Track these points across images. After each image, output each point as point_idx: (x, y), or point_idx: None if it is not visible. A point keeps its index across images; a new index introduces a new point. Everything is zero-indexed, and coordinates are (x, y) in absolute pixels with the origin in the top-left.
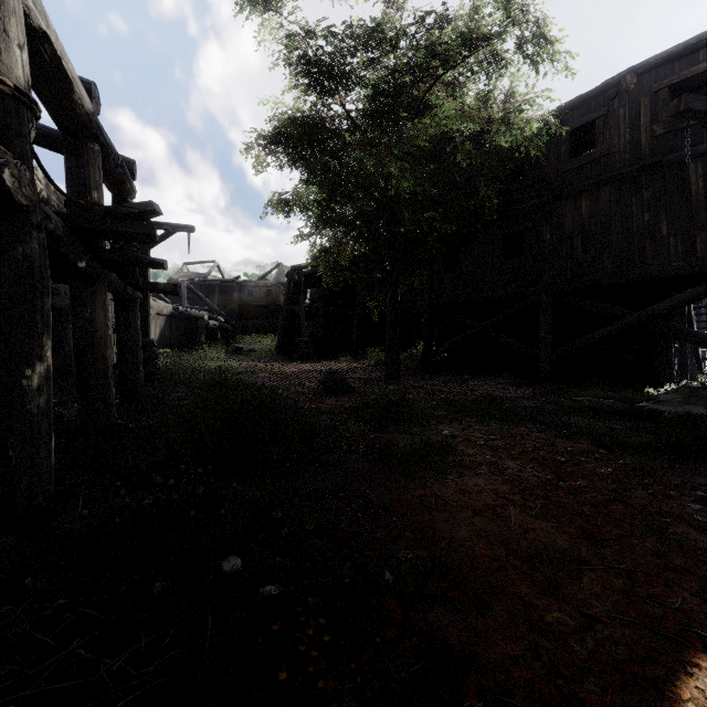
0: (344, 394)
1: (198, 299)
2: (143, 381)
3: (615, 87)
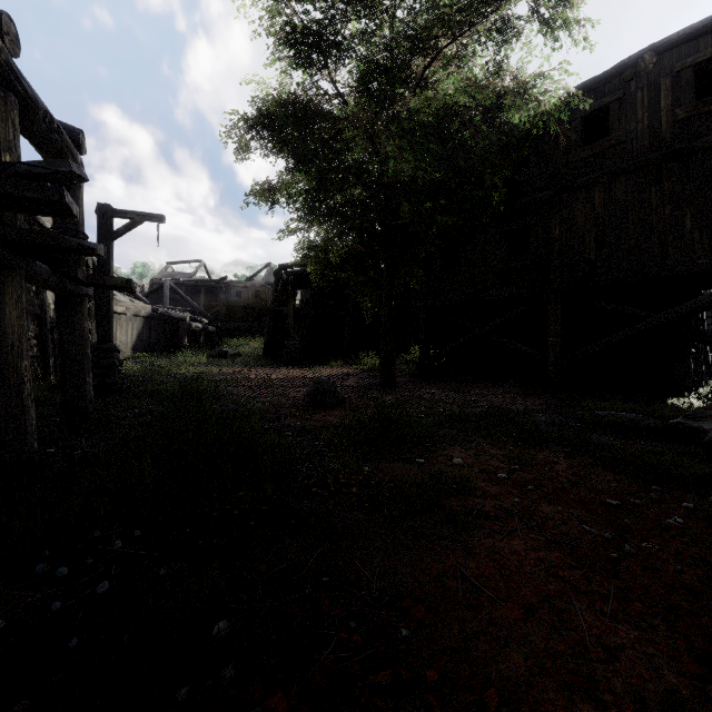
0: (334, 407)
1: (181, 300)
2: (91, 395)
3: (632, 68)
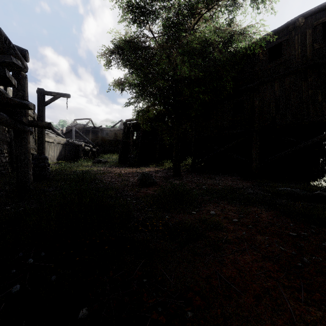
0: (151, 186)
1: (80, 136)
2: (31, 180)
3: (293, 25)
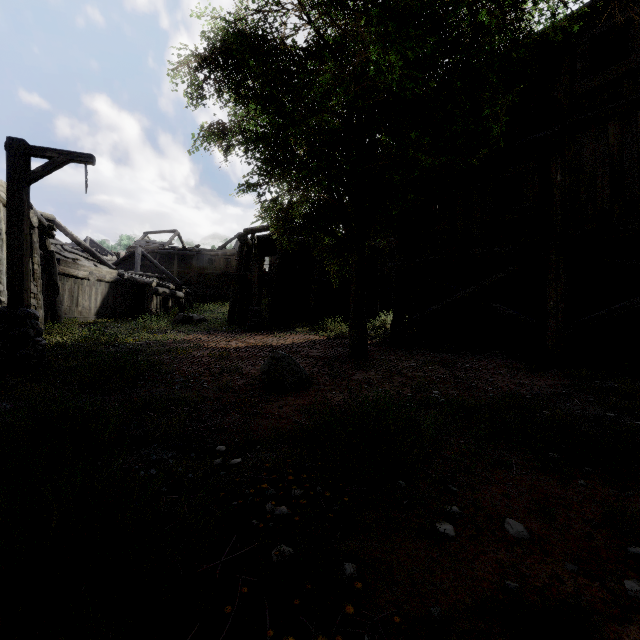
0: (294, 390)
1: (152, 267)
2: None
3: None
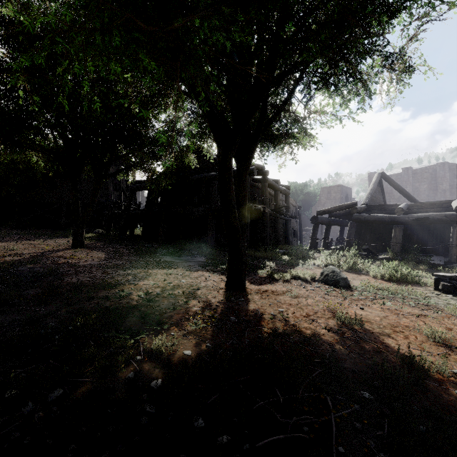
0: None
1: None
2: None
3: None
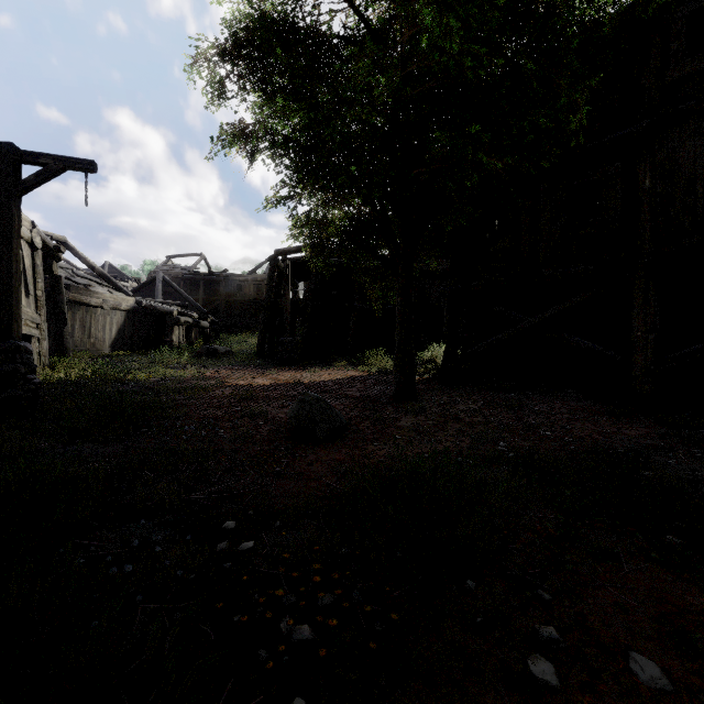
0: (329, 440)
1: (175, 294)
2: None
3: None
